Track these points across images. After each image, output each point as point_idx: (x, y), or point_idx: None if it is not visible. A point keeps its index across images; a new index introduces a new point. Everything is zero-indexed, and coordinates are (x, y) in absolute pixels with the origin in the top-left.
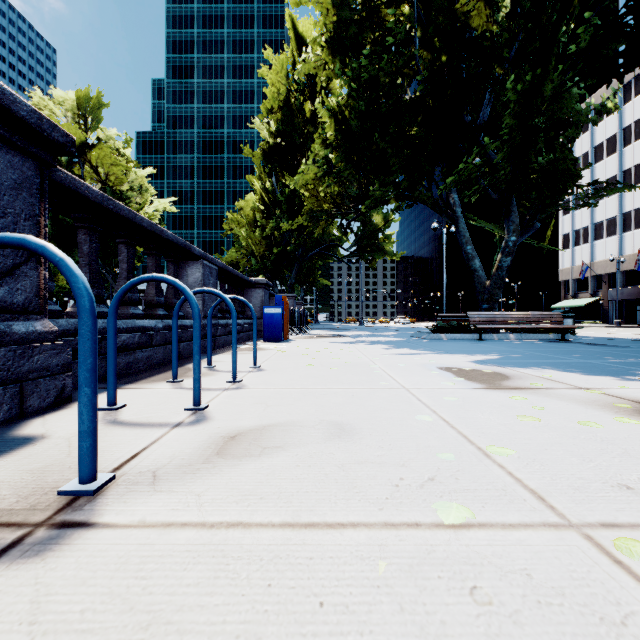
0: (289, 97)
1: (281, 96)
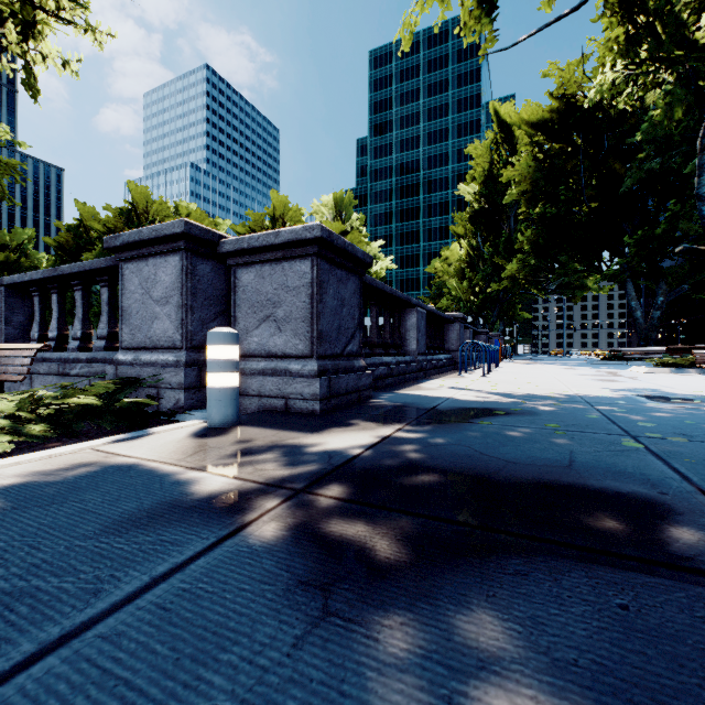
0: (492, 170)
1: (485, 172)
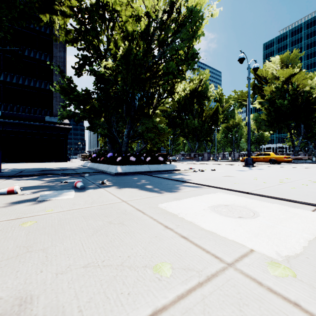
0: None
1: None
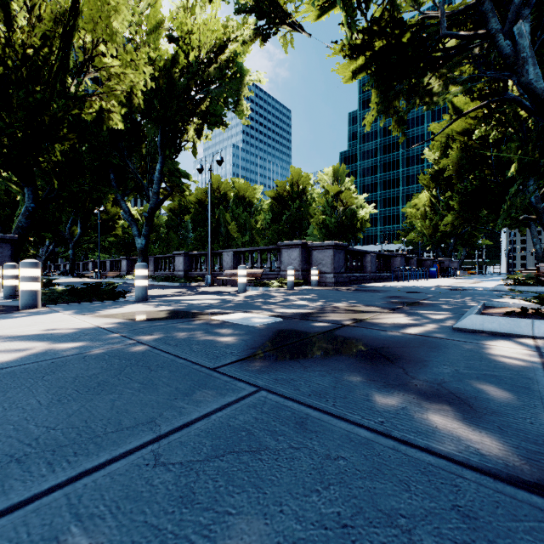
0: (448, 142)
1: (442, 144)
